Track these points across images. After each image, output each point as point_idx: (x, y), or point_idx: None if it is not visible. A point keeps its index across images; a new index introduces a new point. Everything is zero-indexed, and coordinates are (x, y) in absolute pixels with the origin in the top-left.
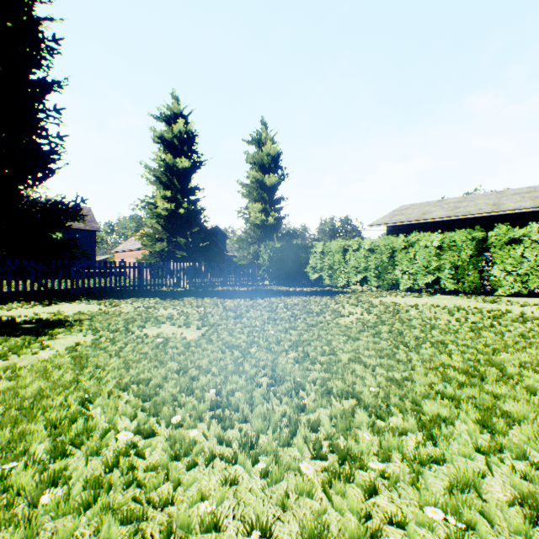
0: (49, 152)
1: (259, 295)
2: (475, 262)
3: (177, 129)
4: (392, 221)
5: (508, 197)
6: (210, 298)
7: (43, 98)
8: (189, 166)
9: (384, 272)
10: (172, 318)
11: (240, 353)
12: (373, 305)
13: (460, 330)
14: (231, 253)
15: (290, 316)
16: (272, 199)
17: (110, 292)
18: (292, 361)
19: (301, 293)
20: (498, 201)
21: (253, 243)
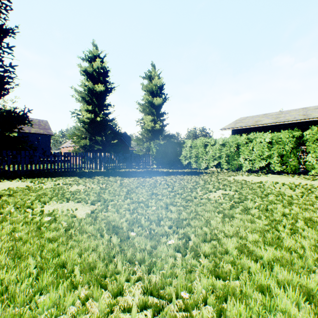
0: (2, 75)
1: (149, 174)
2: (295, 152)
3: (96, 65)
4: (236, 126)
5: (311, 110)
6: (114, 177)
7: (1, 40)
8: (104, 90)
9: (232, 159)
10: (76, 194)
11: (118, 237)
12: (230, 182)
13: (316, 206)
14: (133, 149)
15: (170, 191)
16: (158, 113)
17: (47, 173)
18: (173, 252)
19: (177, 173)
20: (305, 113)
21: (146, 141)
